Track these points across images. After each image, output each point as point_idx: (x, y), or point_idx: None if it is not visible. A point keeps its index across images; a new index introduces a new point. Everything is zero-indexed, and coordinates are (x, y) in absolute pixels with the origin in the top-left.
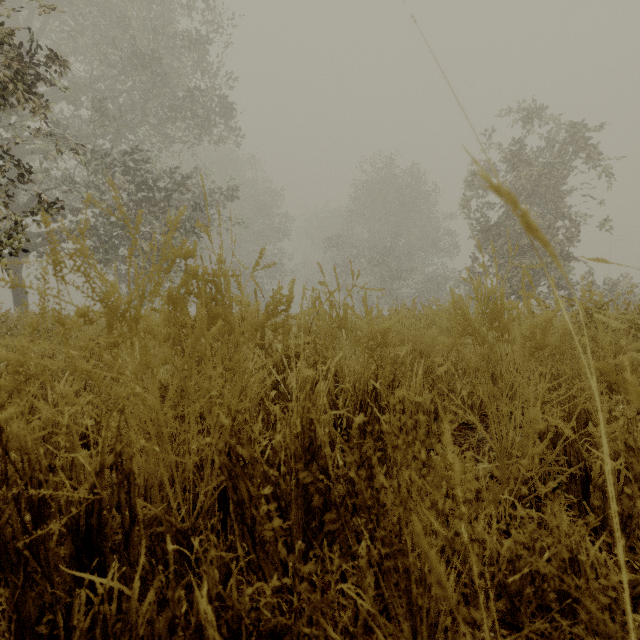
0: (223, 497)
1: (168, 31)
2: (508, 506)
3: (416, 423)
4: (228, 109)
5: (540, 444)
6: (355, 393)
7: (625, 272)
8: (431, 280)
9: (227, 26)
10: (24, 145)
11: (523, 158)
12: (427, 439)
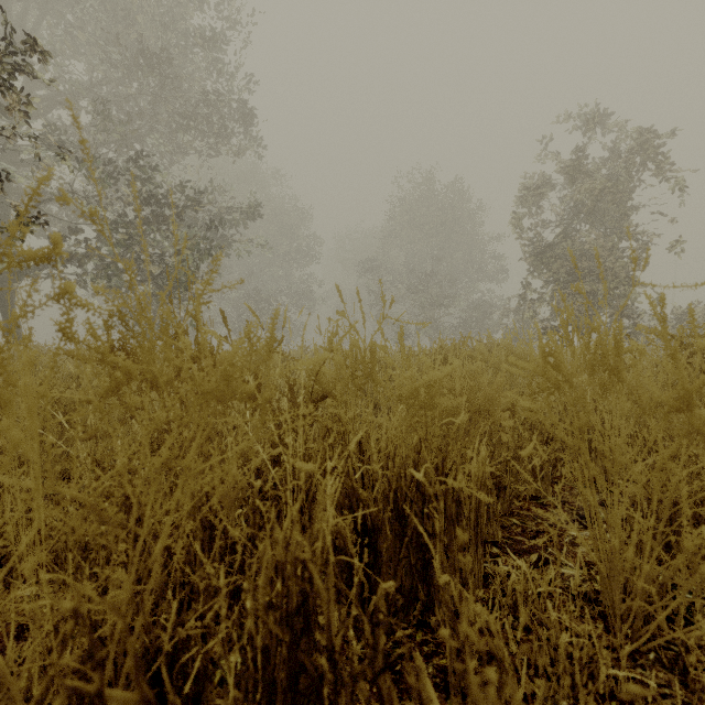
0: (158, 679)
1: (180, 27)
2: (622, 658)
3: (477, 519)
4: (248, 116)
5: (671, 562)
6: (387, 472)
7: (697, 299)
8: (476, 308)
9: (247, 22)
10: (17, 156)
11: (582, 170)
12: (487, 527)
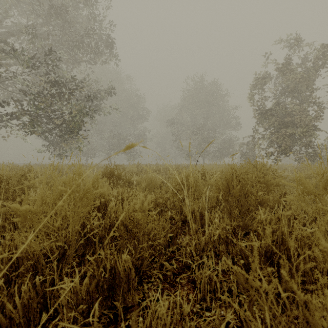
0: None
1: None
2: None
3: None
4: (110, 43)
5: None
6: None
7: None
8: (226, 143)
9: None
10: None
11: (288, 68)
12: None
